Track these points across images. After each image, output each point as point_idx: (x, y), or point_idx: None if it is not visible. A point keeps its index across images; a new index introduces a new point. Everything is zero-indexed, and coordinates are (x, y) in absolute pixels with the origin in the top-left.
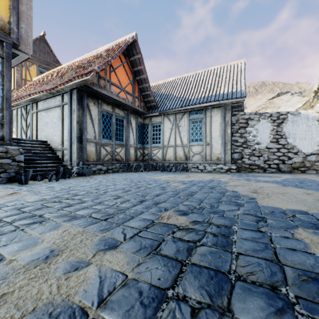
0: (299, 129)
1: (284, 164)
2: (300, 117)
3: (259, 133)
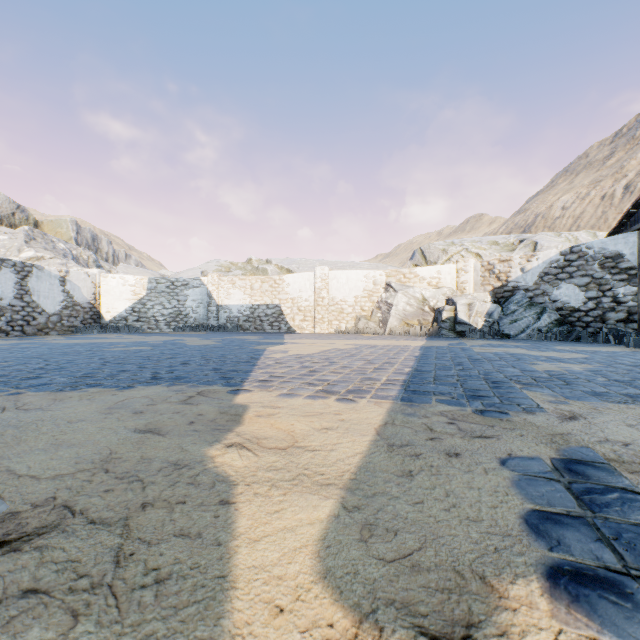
0: (44, 286)
1: (30, 325)
2: (45, 274)
3: (2, 285)
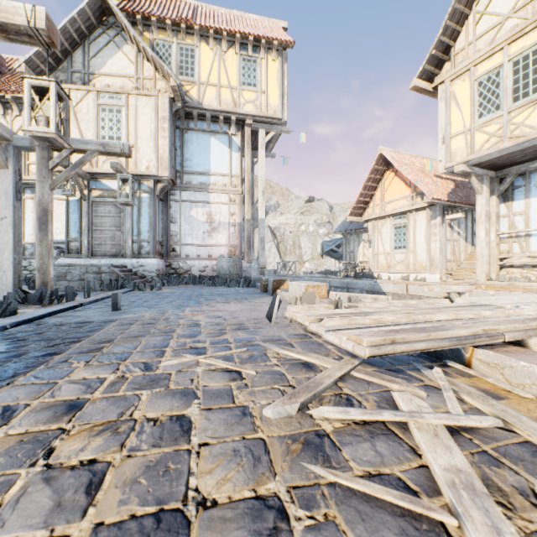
0: None
1: None
2: None
3: None
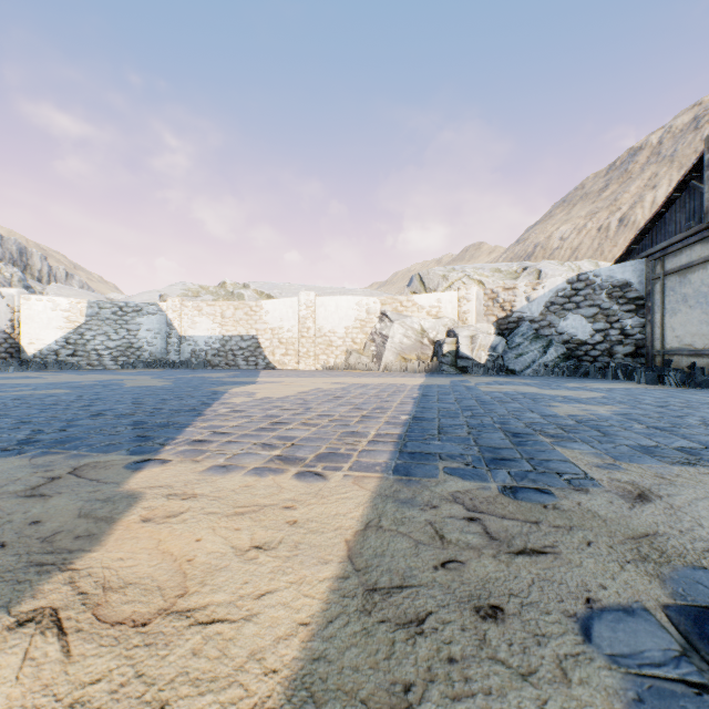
0: None
1: None
2: None
3: None
